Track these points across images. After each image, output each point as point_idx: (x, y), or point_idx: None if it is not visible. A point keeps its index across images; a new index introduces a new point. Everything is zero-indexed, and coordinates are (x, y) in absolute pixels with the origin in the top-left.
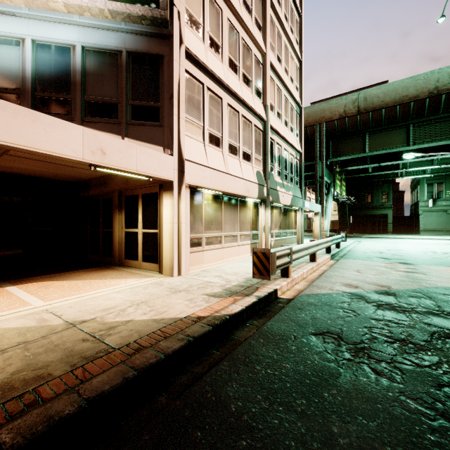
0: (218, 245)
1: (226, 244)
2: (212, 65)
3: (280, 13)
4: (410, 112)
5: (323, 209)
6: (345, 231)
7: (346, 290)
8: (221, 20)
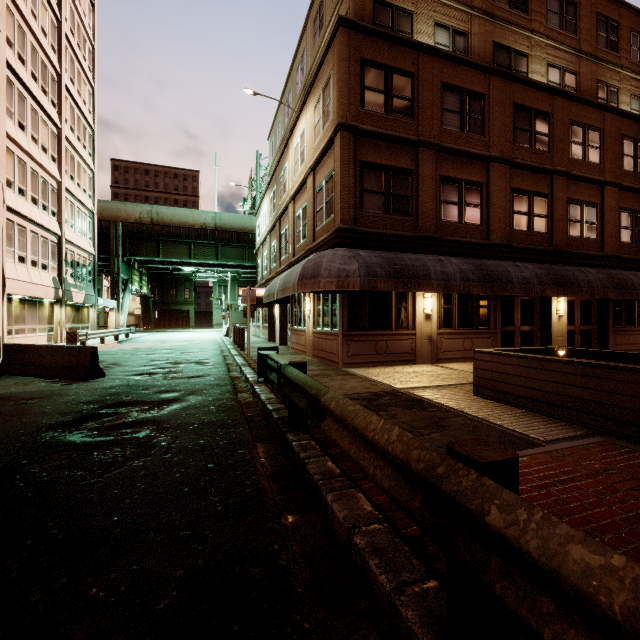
0: (23, 335)
1: (28, 334)
2: (21, 208)
3: (73, 140)
4: (190, 234)
5: (120, 304)
6: (150, 327)
7: (117, 349)
8: (26, 170)
